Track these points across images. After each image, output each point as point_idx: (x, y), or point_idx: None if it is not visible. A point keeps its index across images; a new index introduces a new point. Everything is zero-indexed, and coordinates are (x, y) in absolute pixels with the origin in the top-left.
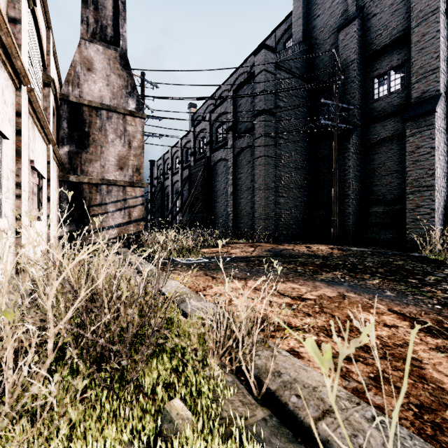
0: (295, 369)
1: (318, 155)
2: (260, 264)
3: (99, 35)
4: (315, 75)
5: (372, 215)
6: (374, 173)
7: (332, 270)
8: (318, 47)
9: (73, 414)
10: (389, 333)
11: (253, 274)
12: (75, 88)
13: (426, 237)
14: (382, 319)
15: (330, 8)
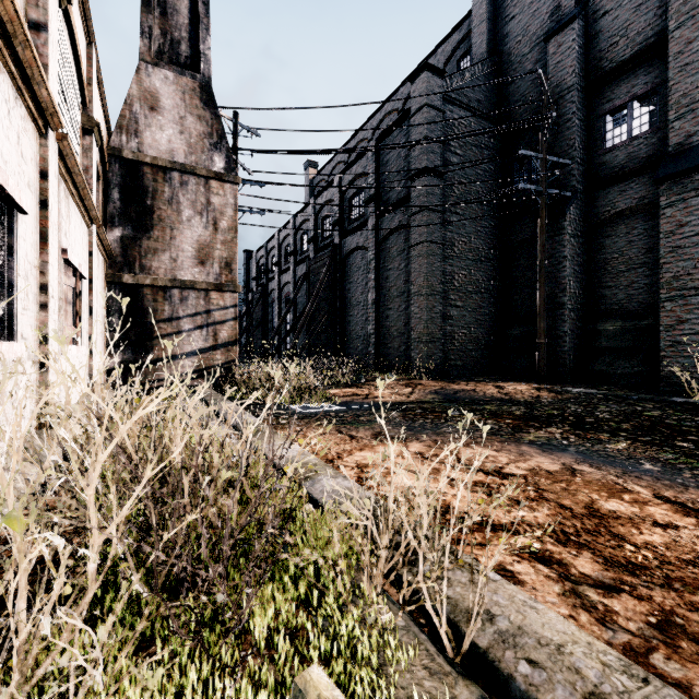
0: (516, 607)
1: (513, 239)
2: (424, 415)
3: (167, 55)
4: (508, 112)
5: (603, 336)
6: (605, 268)
7: (544, 425)
8: (513, 68)
9: (133, 695)
10: (666, 539)
11: (415, 431)
12: (132, 138)
13: (695, 371)
14: (648, 513)
15: (533, 3)
